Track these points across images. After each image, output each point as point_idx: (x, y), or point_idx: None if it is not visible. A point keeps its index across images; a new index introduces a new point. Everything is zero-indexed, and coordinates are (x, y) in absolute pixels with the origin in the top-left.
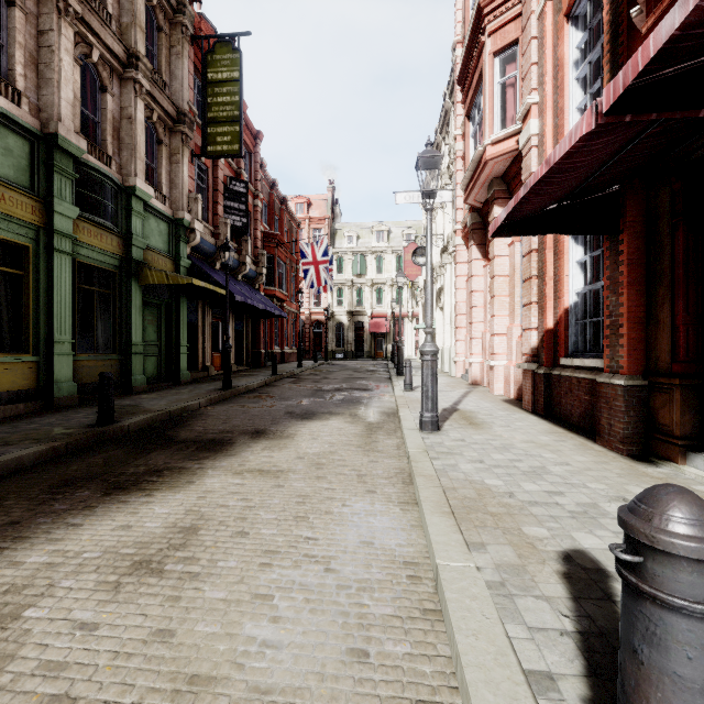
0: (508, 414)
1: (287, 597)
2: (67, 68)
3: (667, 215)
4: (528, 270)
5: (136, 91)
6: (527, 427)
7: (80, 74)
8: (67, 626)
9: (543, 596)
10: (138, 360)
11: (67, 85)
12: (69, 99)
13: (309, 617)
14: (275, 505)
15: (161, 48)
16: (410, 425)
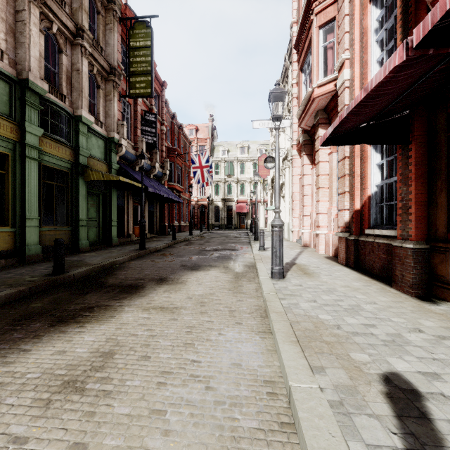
0: (329, 266)
1: (176, 412)
2: (35, 36)
3: (444, 130)
4: (343, 170)
5: (82, 53)
6: (343, 276)
7: (45, 41)
8: (3, 440)
9: (374, 414)
10: (83, 230)
11: (35, 47)
12: (36, 56)
13: (193, 431)
14: (171, 334)
15: (99, 25)
16: (264, 274)
